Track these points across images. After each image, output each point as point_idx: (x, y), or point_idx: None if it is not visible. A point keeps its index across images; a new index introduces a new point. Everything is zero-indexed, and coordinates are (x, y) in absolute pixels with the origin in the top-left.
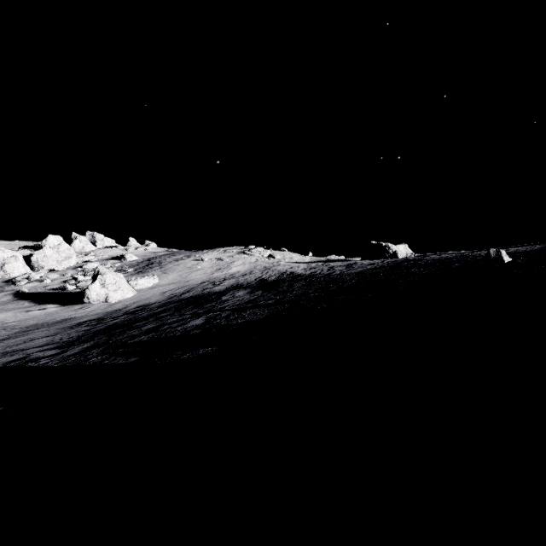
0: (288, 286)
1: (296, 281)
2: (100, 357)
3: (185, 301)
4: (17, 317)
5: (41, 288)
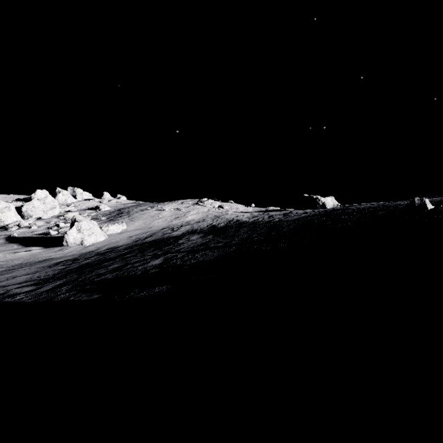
0: (235, 231)
1: (241, 227)
2: (67, 294)
3: (148, 244)
4: (6, 258)
5: (29, 233)
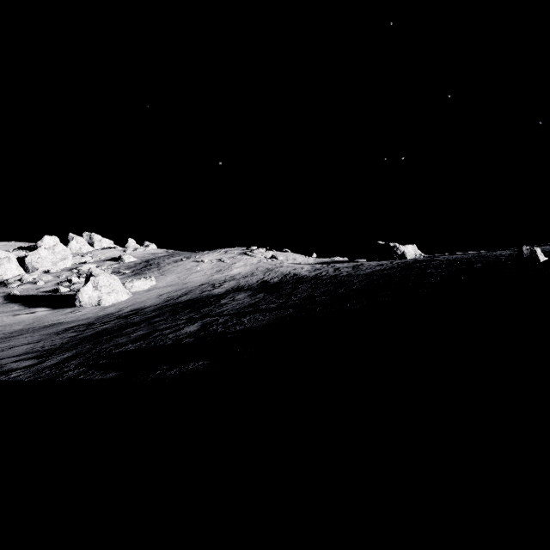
0: (292, 288)
1: (300, 283)
2: (77, 371)
3: (182, 305)
4: (3, 322)
5: (33, 291)
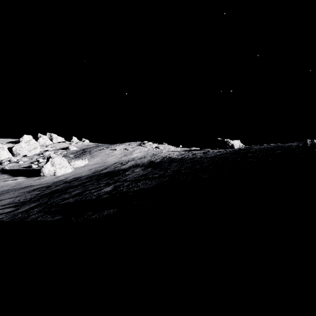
0: (168, 165)
1: (172, 162)
2: (37, 215)
3: (103, 175)
4: None
5: (17, 167)
